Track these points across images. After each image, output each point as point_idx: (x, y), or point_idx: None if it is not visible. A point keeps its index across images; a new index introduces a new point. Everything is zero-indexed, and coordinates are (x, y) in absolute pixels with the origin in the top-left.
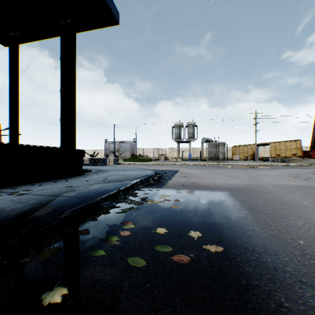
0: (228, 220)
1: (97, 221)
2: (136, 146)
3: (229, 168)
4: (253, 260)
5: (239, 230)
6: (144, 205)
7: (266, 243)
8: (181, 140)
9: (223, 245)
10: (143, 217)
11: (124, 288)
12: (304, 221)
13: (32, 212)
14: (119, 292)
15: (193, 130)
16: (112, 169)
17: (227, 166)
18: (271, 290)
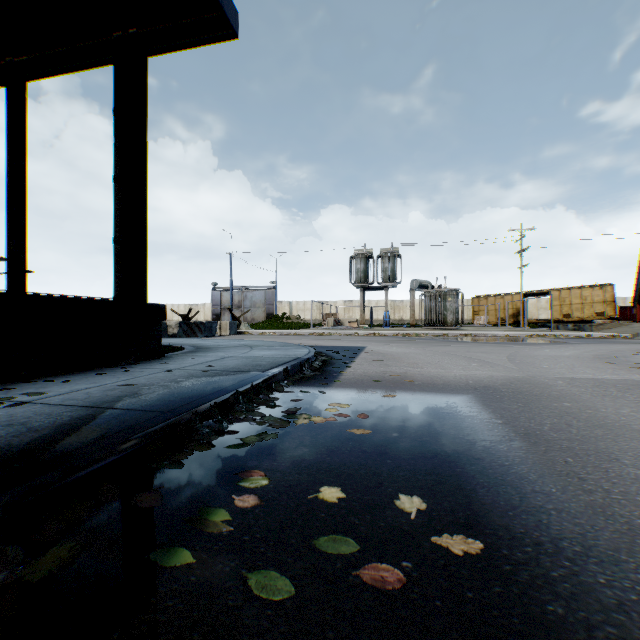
0: (482, 465)
1: (183, 468)
2: (275, 297)
3: (468, 343)
4: (562, 580)
5: (514, 491)
6: (292, 428)
7: (583, 528)
8: (369, 284)
9: (481, 536)
10: (289, 459)
11: None
12: None
13: (29, 450)
14: None
15: (392, 264)
16: (226, 345)
17: (464, 337)
18: None
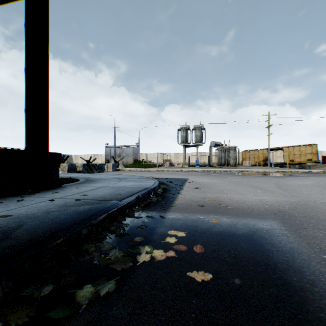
0: None
1: None
2: (138, 151)
3: (245, 176)
4: None
5: None
6: (134, 268)
7: None
8: (188, 144)
9: None
10: None
11: None
12: None
13: None
14: None
15: (200, 133)
16: (106, 178)
17: (241, 172)
18: None
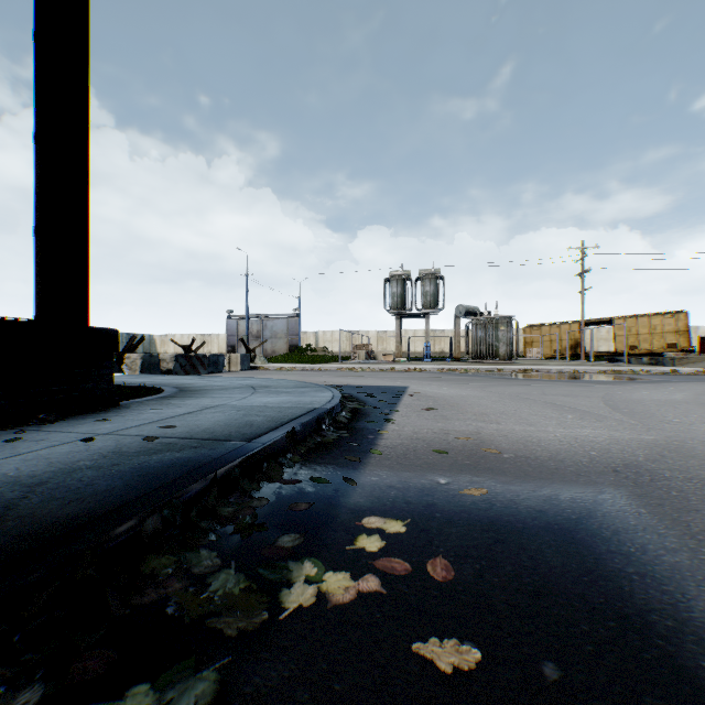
0: None
1: None
2: (299, 326)
3: (534, 381)
4: None
5: None
6: (271, 628)
7: None
8: (407, 311)
9: None
10: None
11: None
12: None
13: None
14: None
15: (434, 287)
16: (224, 386)
17: (524, 374)
18: None
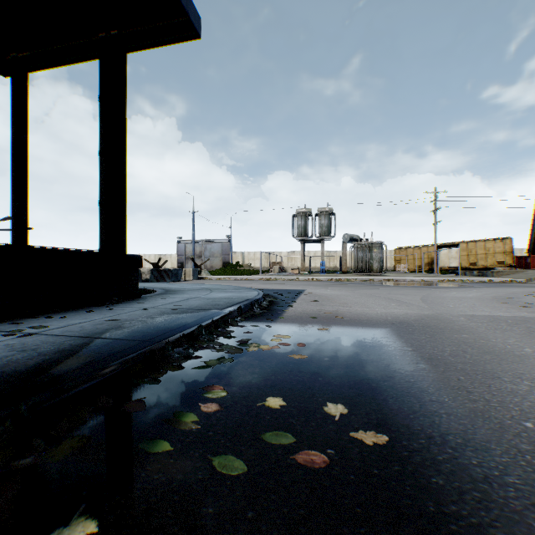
0: (393, 382)
1: (160, 384)
2: (230, 248)
3: (390, 286)
4: (445, 462)
5: (415, 401)
6: (245, 354)
7: (466, 427)
8: (308, 237)
9: (388, 432)
10: (242, 377)
11: (205, 521)
12: (530, 384)
13: (42, 369)
14: (195, 529)
15: (328, 221)
16: (190, 288)
17: (387, 282)
18: (484, 524)
